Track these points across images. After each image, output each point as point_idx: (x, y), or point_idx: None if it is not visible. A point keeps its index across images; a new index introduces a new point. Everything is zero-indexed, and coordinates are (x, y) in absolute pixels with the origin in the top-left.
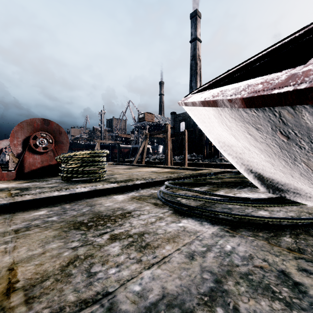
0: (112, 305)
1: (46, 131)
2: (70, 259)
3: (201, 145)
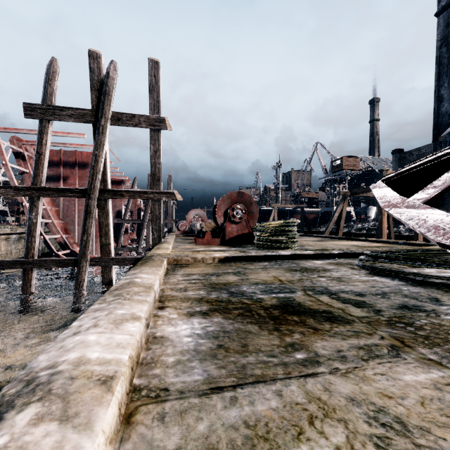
0: (326, 288)
1: (240, 203)
2: (300, 278)
3: None
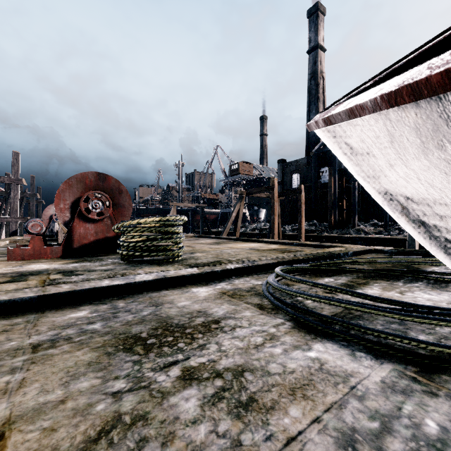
0: None
1: (101, 190)
2: (105, 422)
3: (325, 207)
